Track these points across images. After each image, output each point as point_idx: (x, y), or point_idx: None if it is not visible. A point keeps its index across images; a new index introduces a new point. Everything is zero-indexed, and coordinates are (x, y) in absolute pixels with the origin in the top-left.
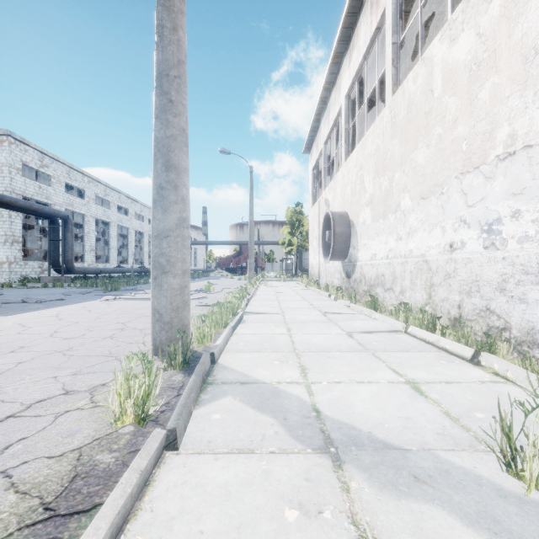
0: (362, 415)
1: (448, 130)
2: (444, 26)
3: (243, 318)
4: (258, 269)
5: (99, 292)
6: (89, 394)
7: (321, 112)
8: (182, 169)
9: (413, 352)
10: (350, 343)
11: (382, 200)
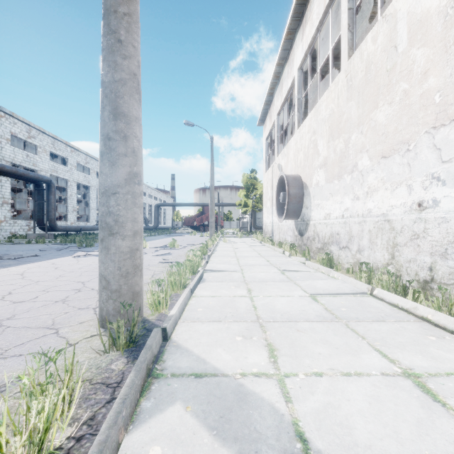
0: (371, 450)
1: (416, 83)
2: None
3: (203, 277)
4: (218, 227)
5: (75, 248)
6: None
7: (274, 87)
8: (132, 118)
9: (390, 322)
10: (317, 309)
11: (337, 161)
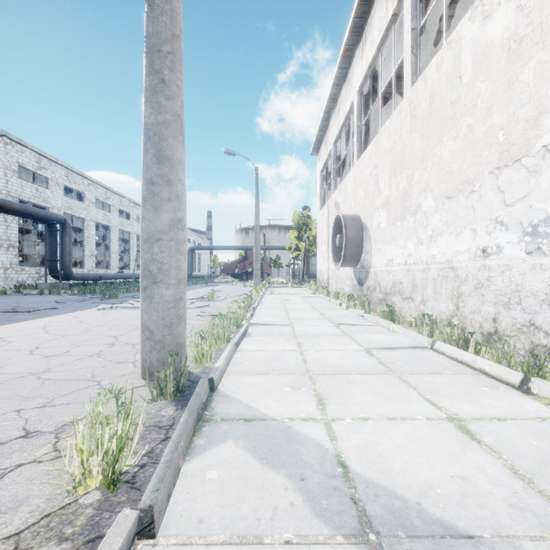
0: (403, 473)
1: (480, 119)
2: (475, 2)
3: (248, 331)
4: (264, 275)
5: (96, 300)
6: (54, 437)
7: (330, 110)
8: (176, 161)
9: (446, 375)
10: (371, 362)
11: (400, 200)
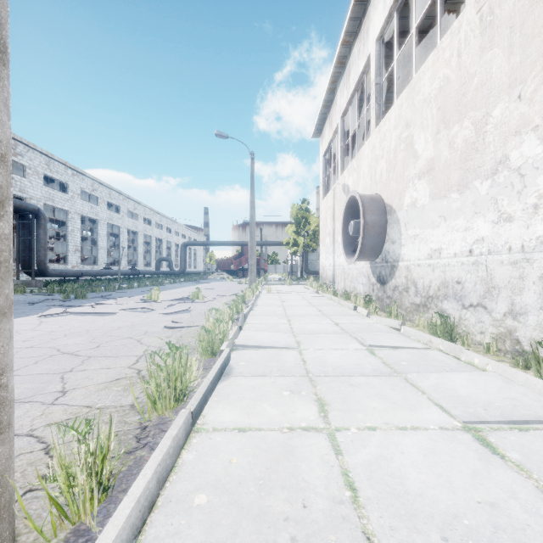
0: None
1: None
2: None
3: (230, 362)
4: (261, 272)
5: (57, 301)
6: None
7: (337, 79)
8: None
9: None
10: (525, 495)
11: (457, 161)
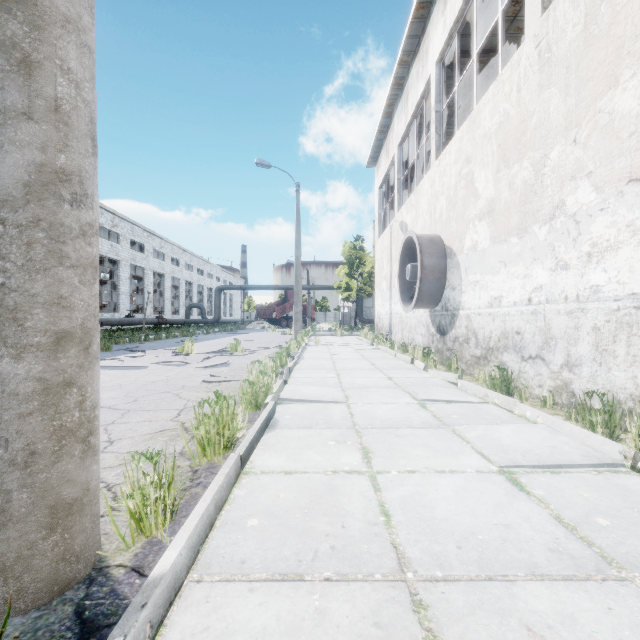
0: None
1: None
2: None
3: (275, 415)
4: (308, 320)
5: None
6: None
7: (394, 102)
8: (53, 16)
9: None
10: (538, 519)
11: (517, 203)
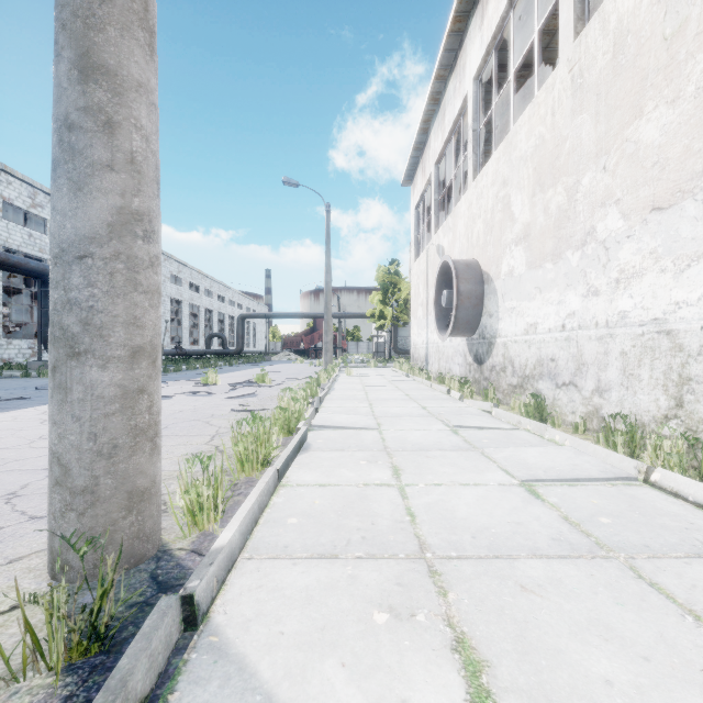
0: None
1: None
2: None
3: (307, 440)
4: (339, 351)
5: None
6: None
7: (430, 118)
8: (129, 83)
9: None
10: (547, 519)
11: (551, 228)
